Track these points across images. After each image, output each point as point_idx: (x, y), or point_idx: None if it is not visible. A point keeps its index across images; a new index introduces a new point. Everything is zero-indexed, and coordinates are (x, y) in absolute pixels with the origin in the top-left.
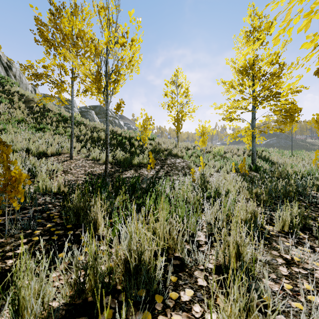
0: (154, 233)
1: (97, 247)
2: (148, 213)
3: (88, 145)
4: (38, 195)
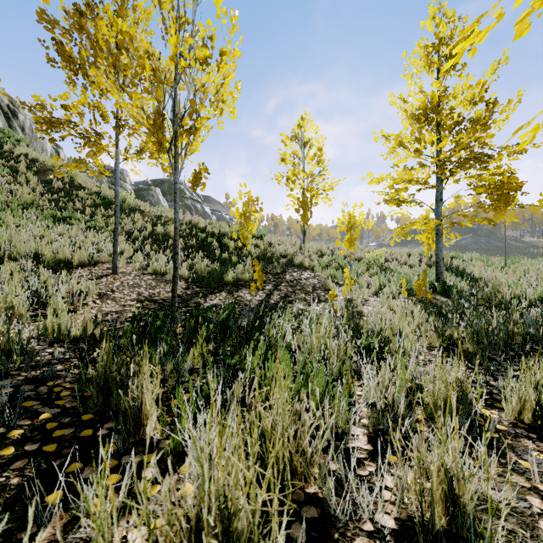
0: (261, 433)
1: (138, 474)
2: (251, 382)
3: (147, 247)
4: (42, 344)
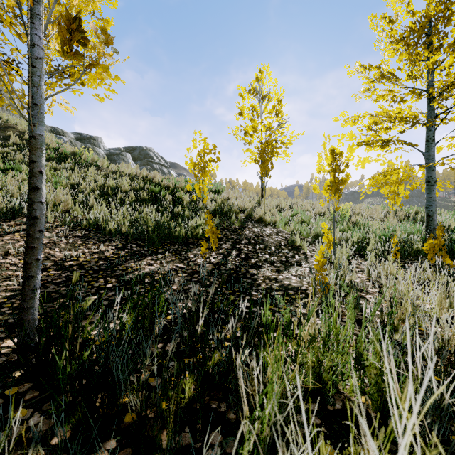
0: None
1: None
2: None
3: (92, 200)
4: None
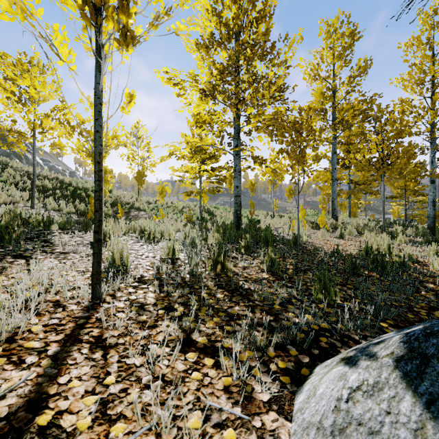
0: None
1: None
2: None
3: (36, 195)
4: None
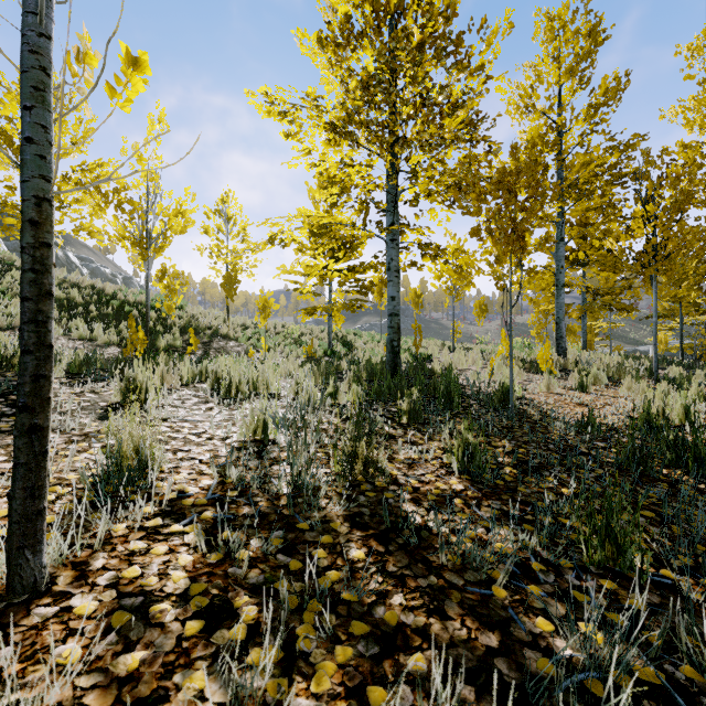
0: None
1: None
2: None
3: (56, 314)
4: None
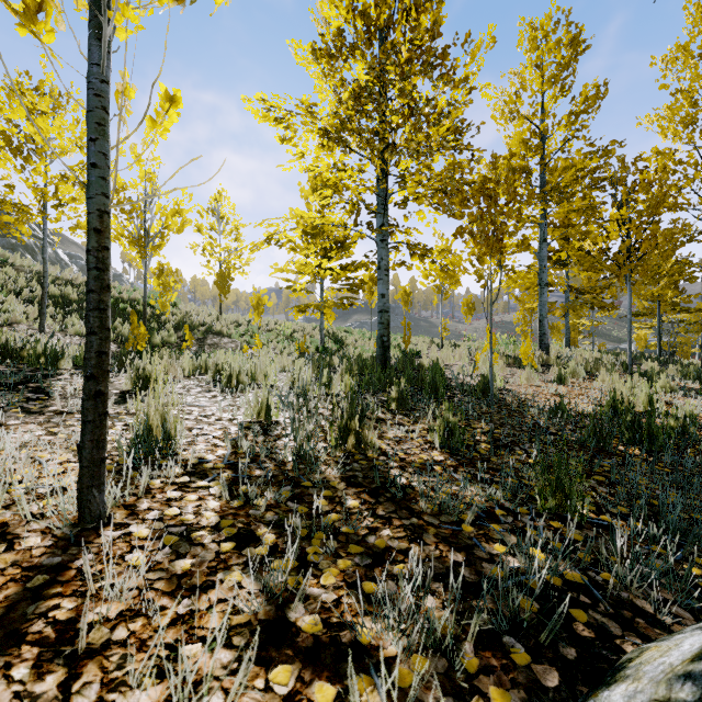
0: None
1: None
2: None
3: (51, 310)
4: None
